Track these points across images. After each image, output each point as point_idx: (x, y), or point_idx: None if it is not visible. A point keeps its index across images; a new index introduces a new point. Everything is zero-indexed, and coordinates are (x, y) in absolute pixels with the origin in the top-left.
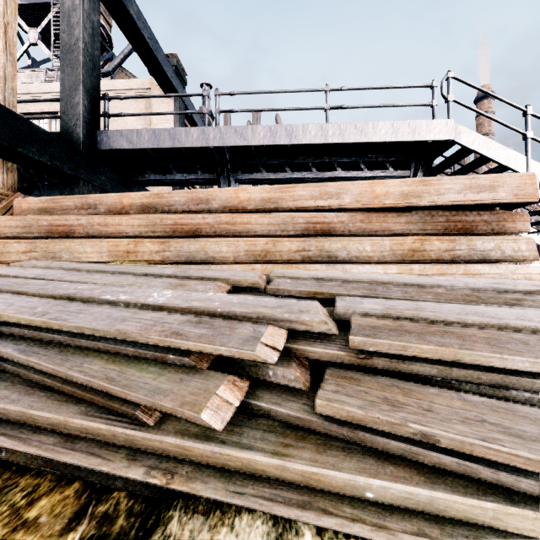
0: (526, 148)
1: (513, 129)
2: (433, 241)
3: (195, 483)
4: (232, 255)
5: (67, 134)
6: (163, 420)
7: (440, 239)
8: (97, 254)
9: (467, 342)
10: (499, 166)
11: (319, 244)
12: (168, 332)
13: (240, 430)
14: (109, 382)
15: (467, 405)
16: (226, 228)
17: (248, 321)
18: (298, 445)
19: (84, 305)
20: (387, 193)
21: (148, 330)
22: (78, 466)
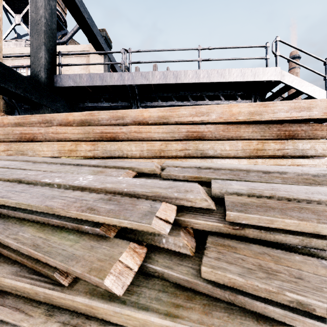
0: (325, 86)
1: (317, 73)
2: (270, 143)
3: None
4: (138, 152)
5: (35, 77)
6: (77, 280)
7: (275, 142)
8: (51, 152)
9: (322, 216)
10: (308, 97)
11: (195, 145)
12: (84, 208)
13: (139, 290)
14: (34, 249)
15: None
16: (135, 135)
17: (147, 198)
18: (187, 306)
19: (27, 186)
20: (240, 112)
21: (70, 206)
22: (4, 321)
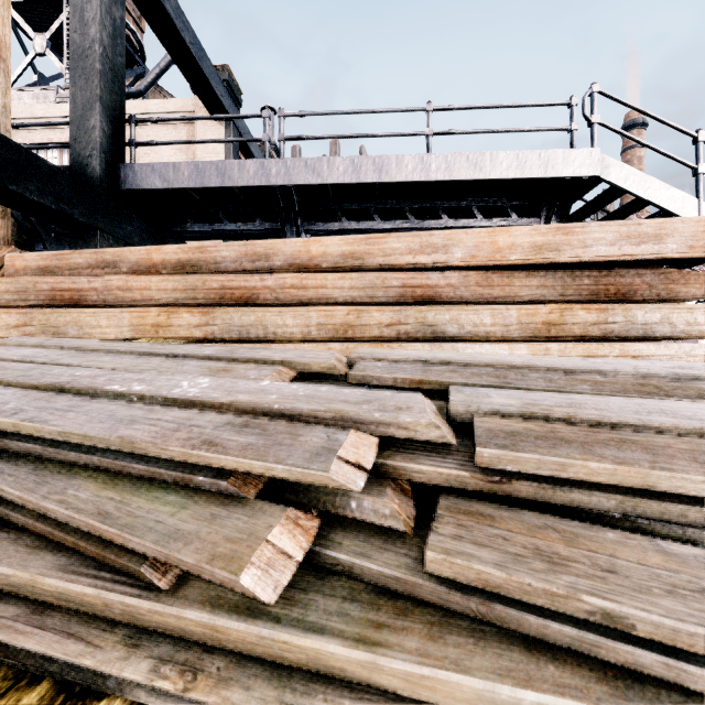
0: (697, 188)
1: (680, 162)
2: (576, 311)
3: (230, 690)
4: (300, 330)
5: (80, 169)
6: (184, 580)
7: (587, 307)
8: (115, 329)
9: (661, 457)
10: (661, 212)
11: (420, 315)
12: (196, 441)
13: (305, 598)
14: (101, 520)
15: (670, 562)
16: (292, 293)
17: (319, 423)
18: (397, 626)
19: (78, 398)
20: (513, 245)
21: (167, 437)
22: (47, 656)
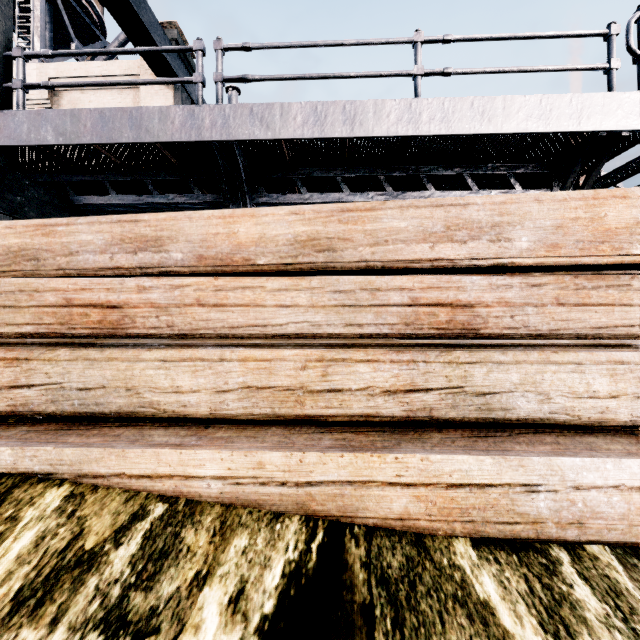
0: None
1: None
2: None
3: None
4: (205, 398)
5: None
6: None
7: None
8: None
9: None
10: None
11: (455, 370)
12: None
13: None
14: None
15: None
16: (198, 314)
17: None
18: None
19: None
20: (638, 225)
21: None
22: None
